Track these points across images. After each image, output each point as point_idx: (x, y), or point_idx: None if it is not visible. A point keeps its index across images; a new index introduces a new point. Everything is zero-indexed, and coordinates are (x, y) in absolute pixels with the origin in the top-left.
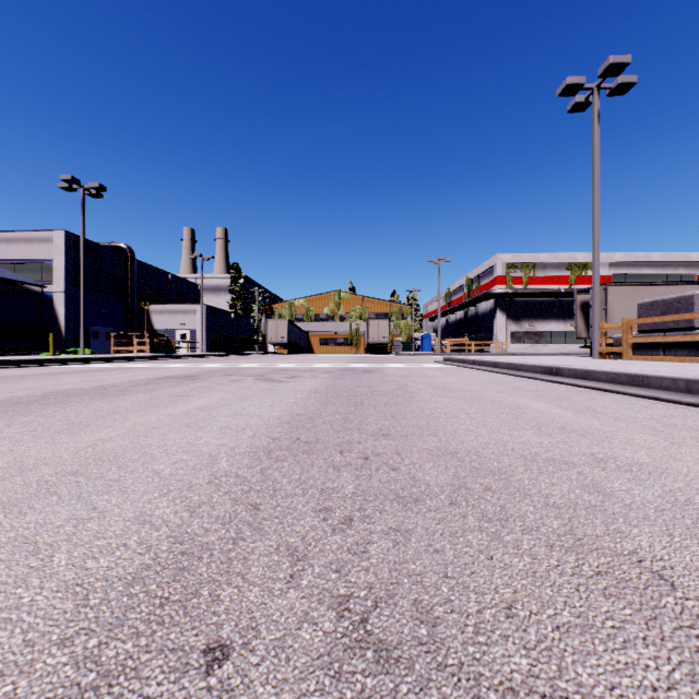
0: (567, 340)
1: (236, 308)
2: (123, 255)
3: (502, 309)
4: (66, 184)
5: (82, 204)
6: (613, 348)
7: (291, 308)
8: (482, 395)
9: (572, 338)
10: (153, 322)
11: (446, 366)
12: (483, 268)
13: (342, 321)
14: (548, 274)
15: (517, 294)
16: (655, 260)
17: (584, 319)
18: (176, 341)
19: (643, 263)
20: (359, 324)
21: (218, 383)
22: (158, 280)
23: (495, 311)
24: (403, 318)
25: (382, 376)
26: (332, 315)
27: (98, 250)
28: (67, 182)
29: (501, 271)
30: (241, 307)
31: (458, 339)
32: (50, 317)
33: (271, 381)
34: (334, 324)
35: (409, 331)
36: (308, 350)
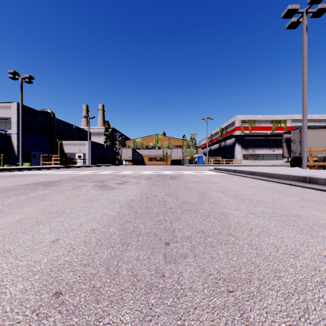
0: (271, 158)
1: (107, 143)
2: (49, 115)
3: (239, 143)
4: (11, 75)
5: (20, 86)
6: (318, 163)
7: (134, 143)
8: (293, 212)
9: (273, 157)
10: (64, 149)
11: (218, 173)
12: (228, 122)
13: (159, 149)
14: (261, 125)
15: (246, 135)
16: (315, 118)
17: (287, 147)
18: (75, 159)
19: (309, 120)
20: (167, 151)
21: (59, 191)
22: (68, 128)
23: (235, 144)
24: (189, 147)
25: (183, 182)
26: (154, 146)
27: (36, 113)
28: (11, 74)
29: (238, 124)
30: (110, 142)
31: (216, 157)
32: (10, 146)
33: (102, 188)
34: (155, 151)
35: (191, 154)
36: (142, 163)
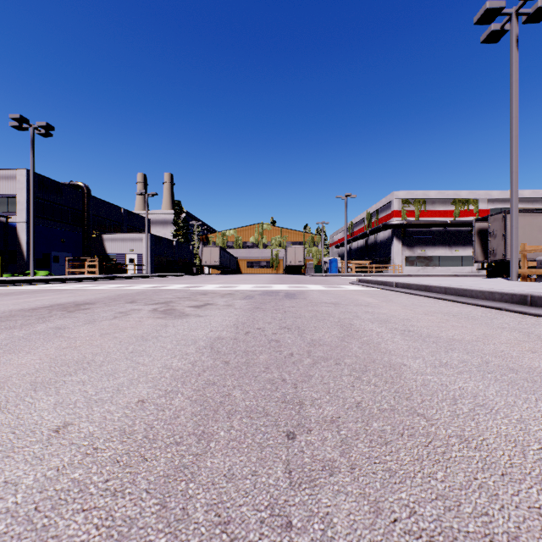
0: (452, 263)
1: (178, 237)
2: (81, 191)
3: (398, 237)
4: (16, 123)
5: (31, 141)
6: (538, 271)
7: (223, 237)
8: (522, 363)
9: (456, 261)
10: (106, 248)
11: (366, 288)
12: (381, 203)
13: (265, 248)
14: (436, 208)
15: (410, 225)
16: (526, 196)
17: (481, 244)
18: (123, 264)
19: None
20: (279, 251)
21: (89, 320)
22: (112, 213)
23: (392, 239)
24: (314, 245)
25: (309, 303)
26: (257, 243)
27: (58, 187)
28: (16, 121)
29: (397, 206)
30: (183, 236)
31: (361, 262)
32: (14, 243)
33: (167, 315)
34: (258, 251)
35: (319, 256)
36: (237, 271)
